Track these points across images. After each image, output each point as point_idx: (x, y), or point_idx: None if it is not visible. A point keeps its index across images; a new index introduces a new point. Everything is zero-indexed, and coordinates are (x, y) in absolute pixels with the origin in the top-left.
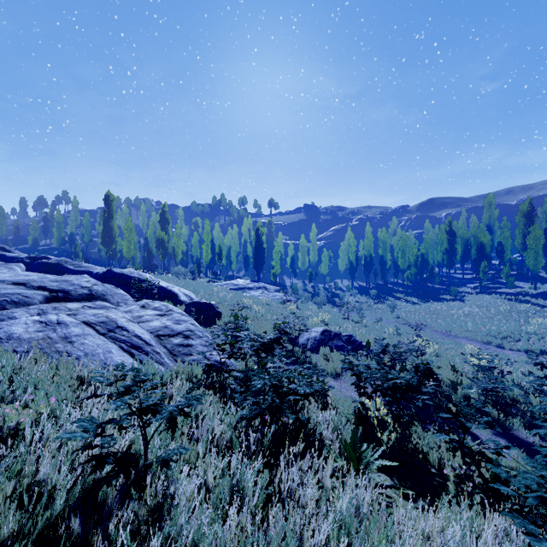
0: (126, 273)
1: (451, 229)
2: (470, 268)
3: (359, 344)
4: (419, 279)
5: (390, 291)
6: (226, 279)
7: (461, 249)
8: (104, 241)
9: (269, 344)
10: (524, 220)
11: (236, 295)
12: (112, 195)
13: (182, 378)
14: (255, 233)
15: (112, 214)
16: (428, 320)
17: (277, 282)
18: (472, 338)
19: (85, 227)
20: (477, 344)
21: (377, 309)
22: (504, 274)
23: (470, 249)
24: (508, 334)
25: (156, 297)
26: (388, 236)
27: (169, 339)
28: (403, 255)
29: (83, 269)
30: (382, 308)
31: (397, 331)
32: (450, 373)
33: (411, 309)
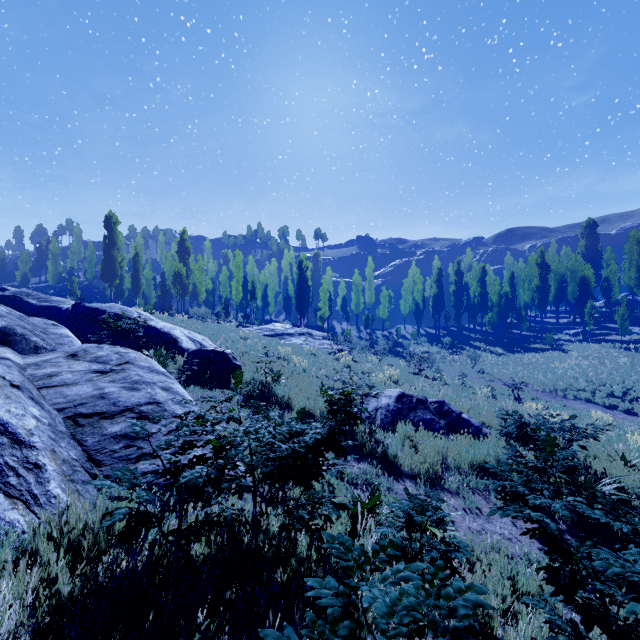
0: (102, 308)
1: (544, 261)
2: (564, 311)
3: (457, 416)
4: (500, 325)
5: (466, 338)
6: (261, 323)
7: (555, 287)
8: (105, 275)
9: (310, 451)
10: (639, 248)
11: (270, 342)
12: (115, 216)
13: (66, 550)
14: (298, 267)
15: (115, 240)
16: (523, 375)
17: (325, 328)
18: (588, 401)
19: (88, 261)
20: (597, 408)
21: (453, 362)
22: (619, 316)
23: (566, 286)
24: (638, 395)
25: (142, 343)
26: (462, 271)
27: (99, 424)
28: (482, 294)
29: (49, 304)
30: (459, 360)
31: (491, 391)
32: (638, 474)
33: (497, 362)
